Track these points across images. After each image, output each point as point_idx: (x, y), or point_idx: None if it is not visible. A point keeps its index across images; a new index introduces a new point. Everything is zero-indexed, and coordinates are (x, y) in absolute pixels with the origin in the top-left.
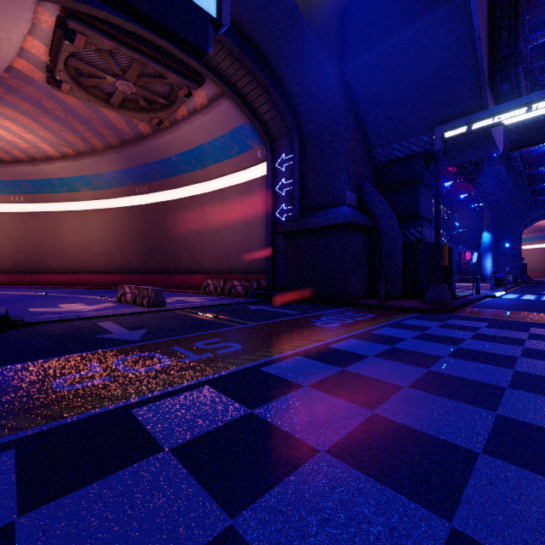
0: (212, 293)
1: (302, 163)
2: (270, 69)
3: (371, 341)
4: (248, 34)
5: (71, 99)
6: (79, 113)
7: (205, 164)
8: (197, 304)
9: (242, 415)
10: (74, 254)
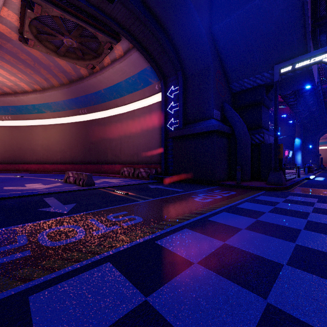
0: (126, 176)
1: (184, 92)
2: (163, 29)
3: (239, 215)
4: (149, 5)
5: (37, 52)
6: (42, 62)
7: (122, 95)
8: (115, 184)
9: (136, 305)
10: (42, 152)
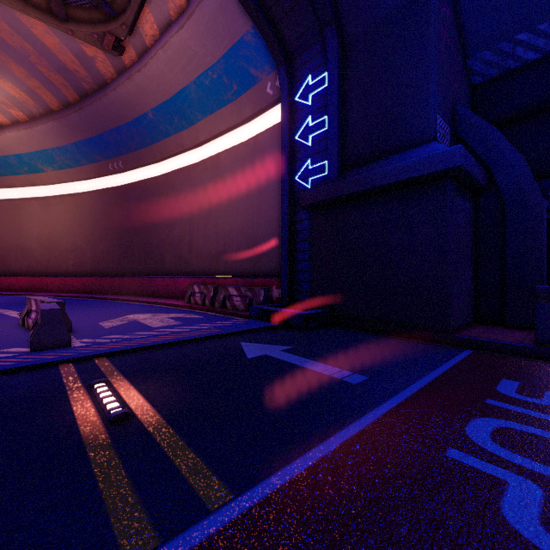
0: (197, 306)
1: (343, 82)
2: None
3: None
4: None
5: None
6: (6, 42)
7: (192, 120)
8: (139, 338)
9: None
10: (39, 251)
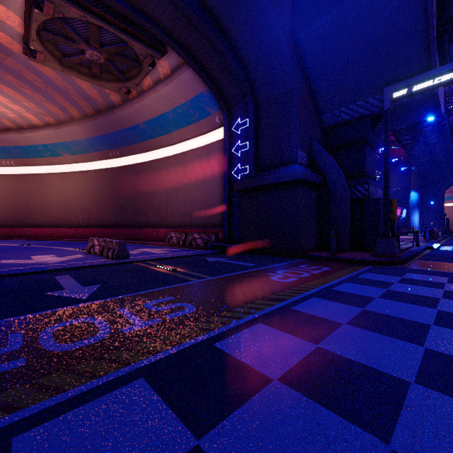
0: (175, 245)
1: (256, 126)
2: (227, 37)
3: (337, 302)
4: (206, 3)
5: (49, 70)
6: (57, 84)
7: (169, 130)
8: (158, 256)
9: None
10: (57, 210)
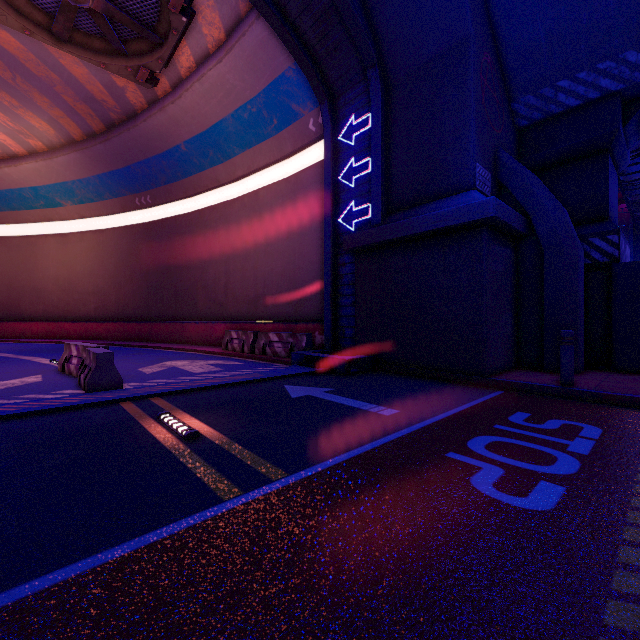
0: (235, 353)
1: (387, 125)
2: None
3: None
4: None
5: (9, 40)
6: (31, 72)
7: (229, 154)
8: (186, 382)
9: None
10: (56, 294)
